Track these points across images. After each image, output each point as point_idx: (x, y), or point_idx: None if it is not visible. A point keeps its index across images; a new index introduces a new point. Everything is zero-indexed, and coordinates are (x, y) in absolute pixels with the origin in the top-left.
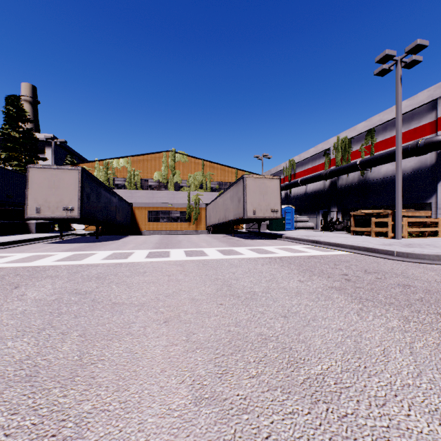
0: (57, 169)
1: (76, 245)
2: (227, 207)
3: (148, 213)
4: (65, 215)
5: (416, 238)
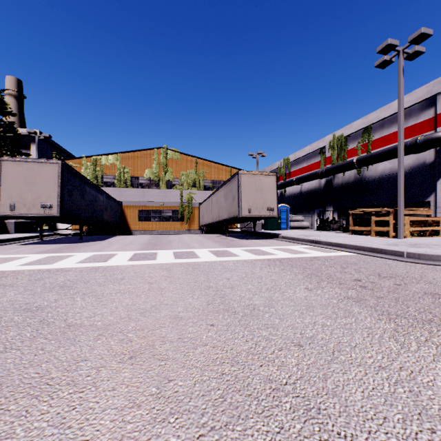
0: (34, 162)
1: (54, 246)
2: (221, 206)
3: (139, 212)
4: (43, 213)
5: (418, 237)
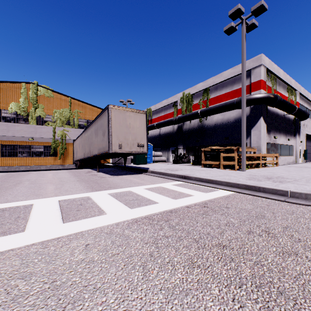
0: None
1: None
2: (92, 142)
3: (1, 147)
4: None
5: (250, 169)
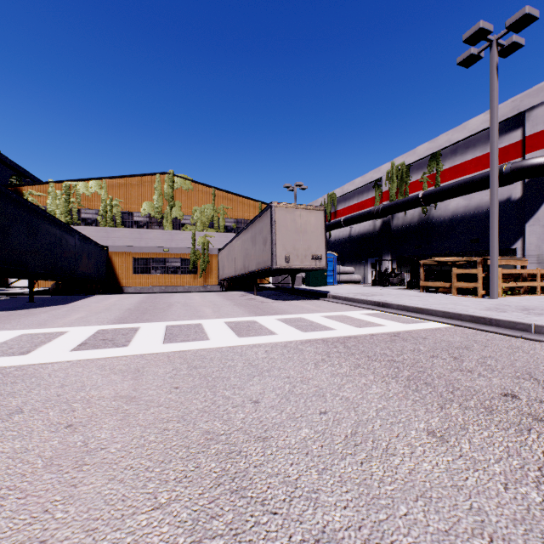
0: None
1: None
2: (247, 253)
3: (133, 261)
4: None
5: (512, 296)
